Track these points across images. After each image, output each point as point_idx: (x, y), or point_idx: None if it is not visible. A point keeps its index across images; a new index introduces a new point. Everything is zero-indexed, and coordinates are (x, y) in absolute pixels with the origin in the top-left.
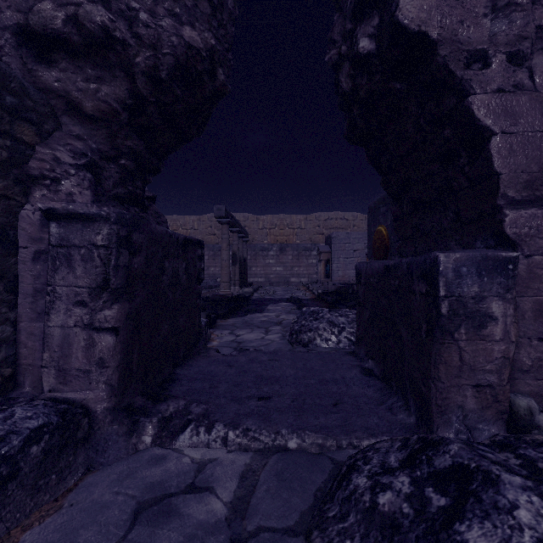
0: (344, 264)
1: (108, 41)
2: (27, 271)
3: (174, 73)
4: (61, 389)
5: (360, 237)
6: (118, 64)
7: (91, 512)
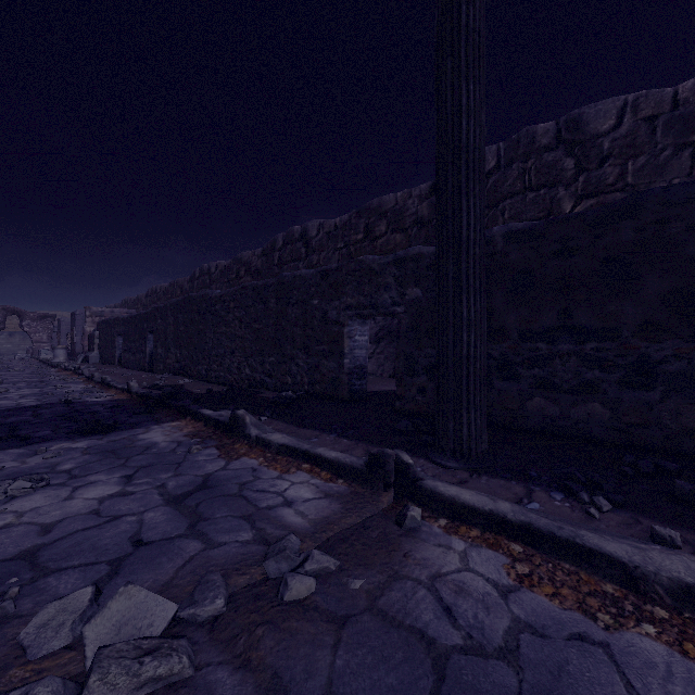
0: None
1: None
2: None
3: None
4: None
5: None
6: None
7: None
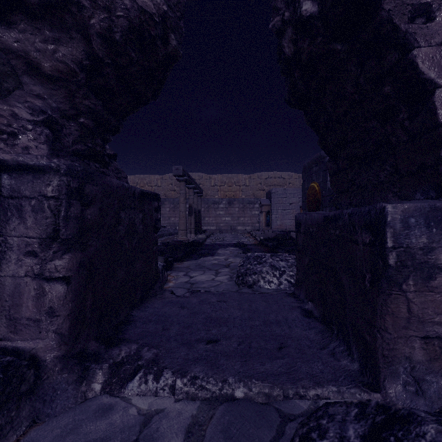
0: (281, 215)
1: (63, 2)
2: None
3: (128, 36)
4: (12, 338)
5: (295, 192)
6: (74, 26)
7: None
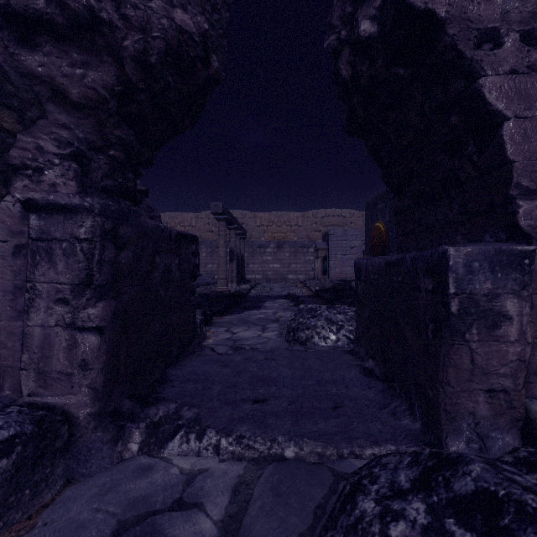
0: (341, 261)
1: (94, 22)
2: (7, 266)
3: (165, 58)
4: (41, 393)
5: (357, 234)
6: (105, 48)
7: (66, 532)
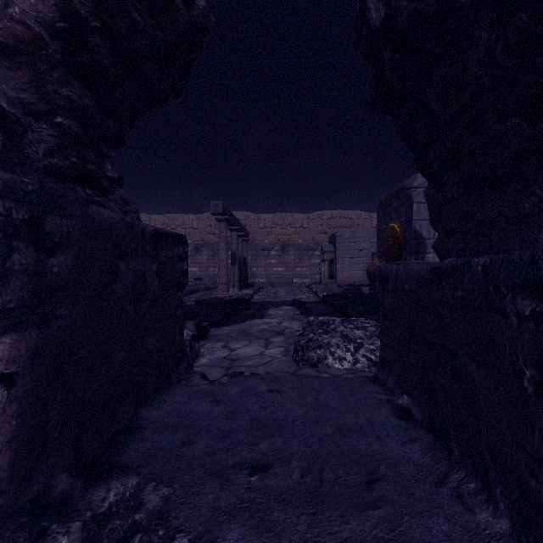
0: (349, 264)
1: None
2: None
3: None
4: None
5: (366, 235)
6: None
7: None
